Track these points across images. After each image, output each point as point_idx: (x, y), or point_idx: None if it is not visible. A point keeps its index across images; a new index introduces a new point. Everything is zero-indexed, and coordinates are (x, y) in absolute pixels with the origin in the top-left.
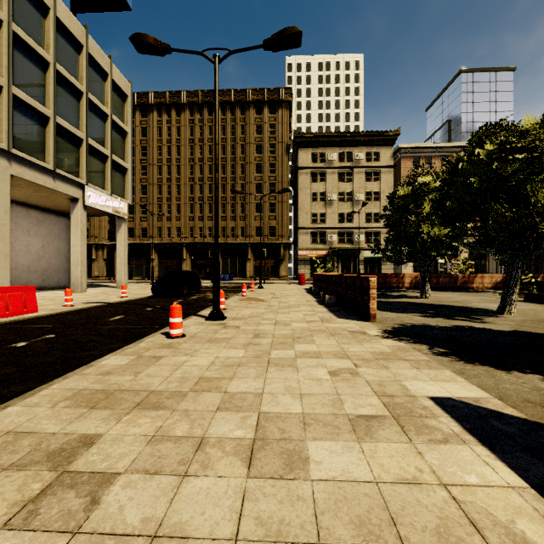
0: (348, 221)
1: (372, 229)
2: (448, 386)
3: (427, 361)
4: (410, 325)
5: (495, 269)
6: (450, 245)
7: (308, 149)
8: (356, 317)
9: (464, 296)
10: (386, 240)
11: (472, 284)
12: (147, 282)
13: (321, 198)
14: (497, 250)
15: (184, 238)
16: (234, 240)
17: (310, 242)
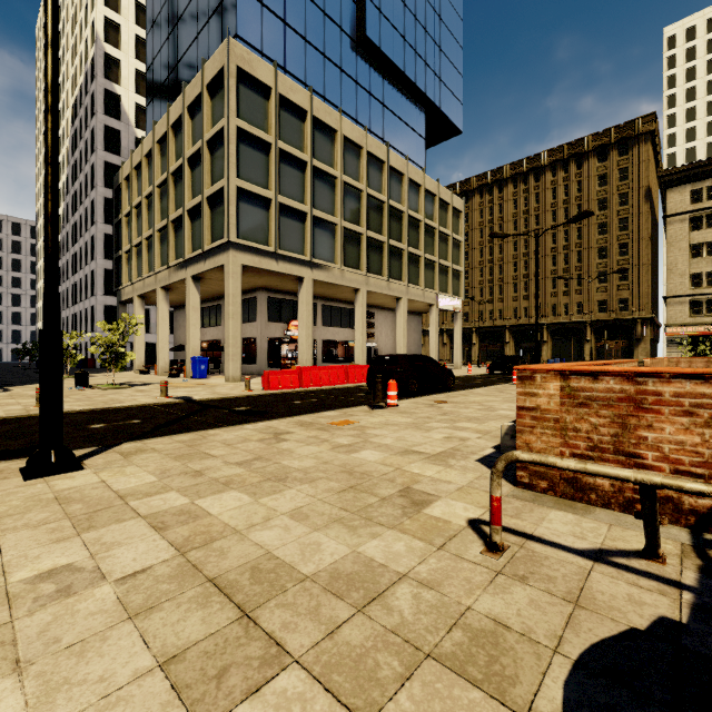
0: None
1: None
2: None
3: None
4: None
5: None
6: None
7: (683, 186)
8: None
9: None
10: None
11: None
12: None
13: (710, 251)
14: None
15: (507, 320)
16: (567, 319)
17: (688, 315)
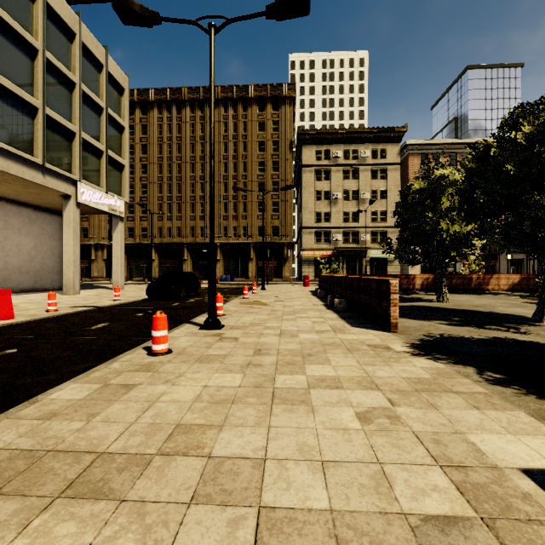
0: (353, 220)
1: (378, 228)
2: (538, 444)
3: (486, 395)
4: (439, 336)
5: (506, 269)
6: (470, 243)
7: (312, 146)
8: (373, 325)
9: (483, 299)
10: (398, 238)
11: (487, 285)
12: (147, 283)
13: (326, 197)
14: (537, 248)
15: (185, 238)
16: (236, 240)
17: (314, 242)
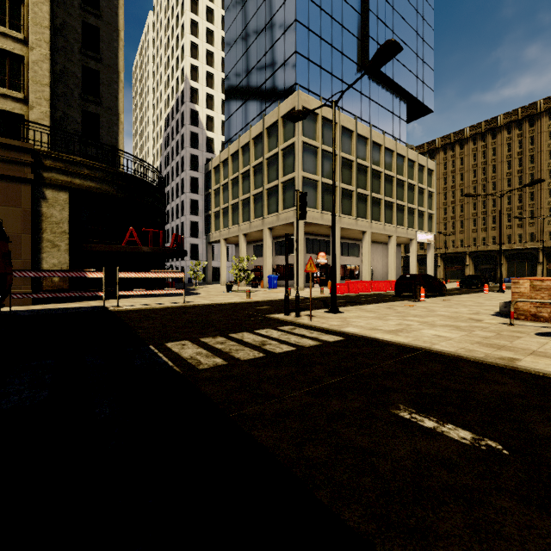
0: None
1: None
2: None
3: None
4: None
5: None
6: None
7: None
8: None
9: None
10: None
11: None
12: None
13: None
14: None
15: (467, 247)
16: (521, 246)
17: None
